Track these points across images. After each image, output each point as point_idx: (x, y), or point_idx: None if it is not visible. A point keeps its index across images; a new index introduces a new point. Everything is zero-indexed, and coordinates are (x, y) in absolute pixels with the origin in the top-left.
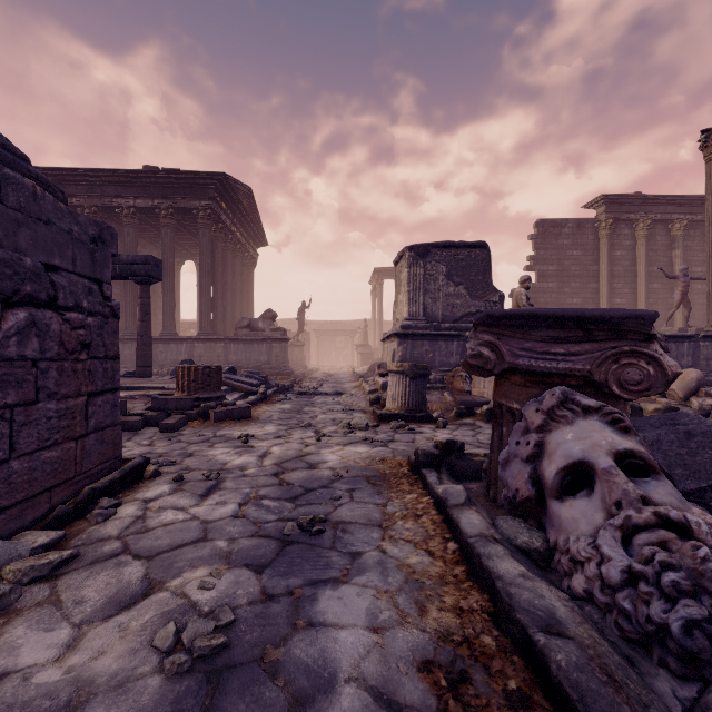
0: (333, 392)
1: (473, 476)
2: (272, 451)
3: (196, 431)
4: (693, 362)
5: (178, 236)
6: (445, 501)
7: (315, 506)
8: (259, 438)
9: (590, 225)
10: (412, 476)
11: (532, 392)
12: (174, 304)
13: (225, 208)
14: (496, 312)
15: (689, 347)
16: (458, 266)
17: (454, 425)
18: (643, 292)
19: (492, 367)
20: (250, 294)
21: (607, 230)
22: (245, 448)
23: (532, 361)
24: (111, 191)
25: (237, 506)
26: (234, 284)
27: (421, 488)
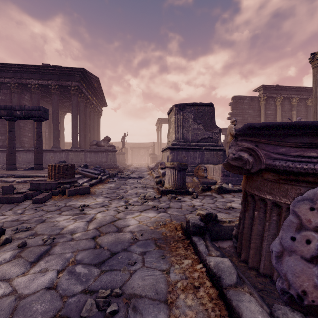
0: (137, 176)
1: (223, 237)
2: (96, 217)
3: (55, 202)
4: None
5: (62, 100)
6: (219, 279)
7: (115, 273)
8: (91, 207)
9: (256, 99)
10: (185, 240)
11: (284, 187)
12: (58, 133)
13: (85, 86)
14: (256, 124)
15: None
16: (199, 115)
17: (201, 196)
18: None
19: (250, 167)
20: (99, 129)
21: (264, 101)
22: (80, 215)
23: (288, 162)
24: (26, 76)
25: (55, 274)
26: (90, 124)
27: (193, 253)
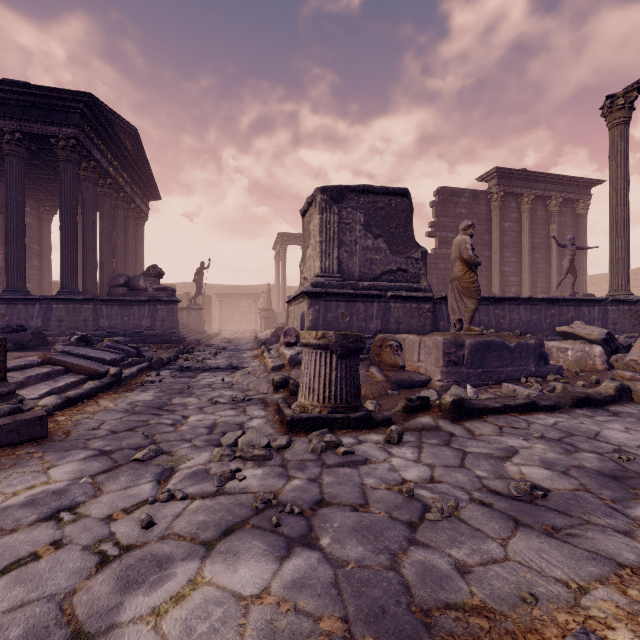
0: (227, 365)
1: None
2: None
3: None
4: (603, 326)
5: (40, 175)
6: None
7: None
8: None
9: (483, 196)
10: None
11: None
12: (23, 254)
13: (99, 144)
14: None
15: (599, 311)
16: (378, 215)
17: (410, 432)
18: (527, 261)
19: None
20: (140, 251)
21: (499, 202)
22: None
23: None
24: None
25: None
26: (116, 237)
27: None
